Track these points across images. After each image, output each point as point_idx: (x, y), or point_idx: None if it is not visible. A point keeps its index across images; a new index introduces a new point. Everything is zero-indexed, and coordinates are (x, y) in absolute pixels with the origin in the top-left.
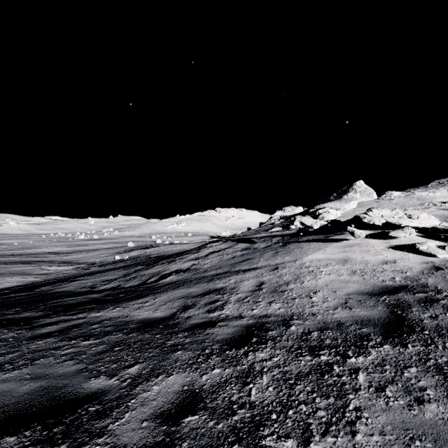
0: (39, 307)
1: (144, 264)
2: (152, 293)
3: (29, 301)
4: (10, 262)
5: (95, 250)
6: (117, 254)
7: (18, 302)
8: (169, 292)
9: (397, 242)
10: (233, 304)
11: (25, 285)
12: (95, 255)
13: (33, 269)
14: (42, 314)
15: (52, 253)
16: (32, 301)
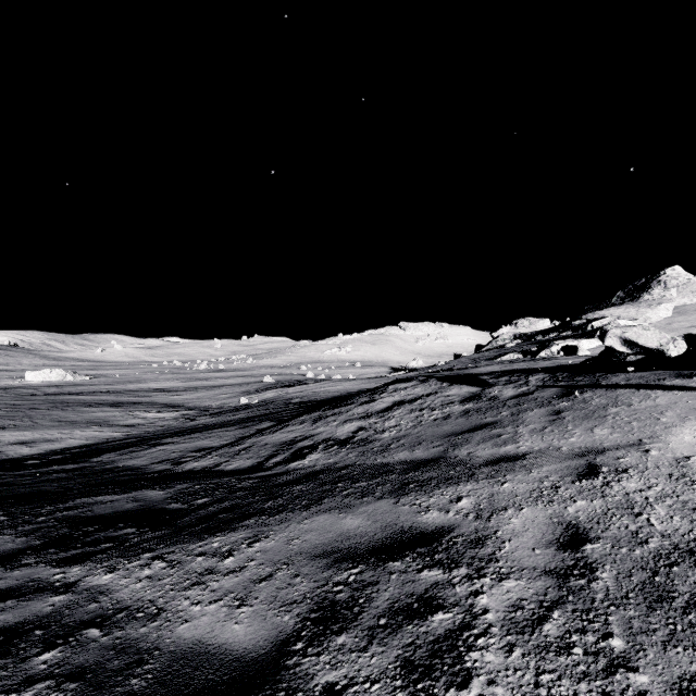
0: (36, 519)
1: (275, 417)
2: (258, 512)
3: (53, 490)
4: (99, 402)
5: (216, 387)
6: (244, 395)
7: (38, 489)
8: (293, 518)
9: None
10: (502, 650)
11: (90, 447)
12: (214, 395)
13: (121, 415)
14: (16, 548)
15: (159, 391)
16: (56, 491)
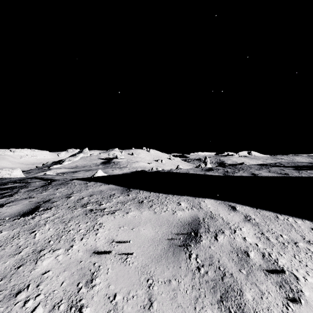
0: None
1: None
2: None
3: None
4: None
5: None
6: None
7: None
8: None
9: (50, 172)
10: None
11: None
12: None
13: None
14: None
15: None
16: None
